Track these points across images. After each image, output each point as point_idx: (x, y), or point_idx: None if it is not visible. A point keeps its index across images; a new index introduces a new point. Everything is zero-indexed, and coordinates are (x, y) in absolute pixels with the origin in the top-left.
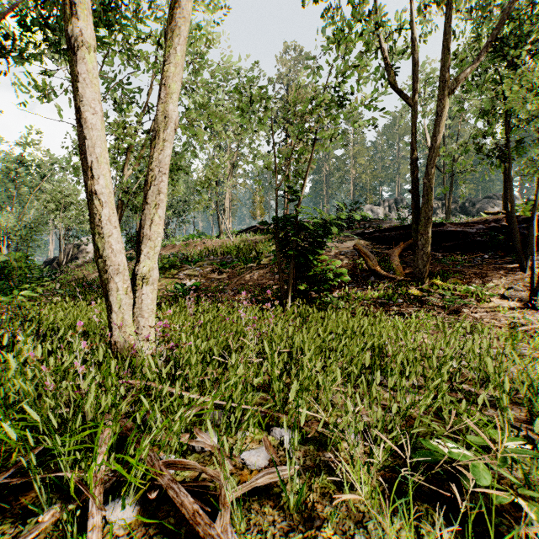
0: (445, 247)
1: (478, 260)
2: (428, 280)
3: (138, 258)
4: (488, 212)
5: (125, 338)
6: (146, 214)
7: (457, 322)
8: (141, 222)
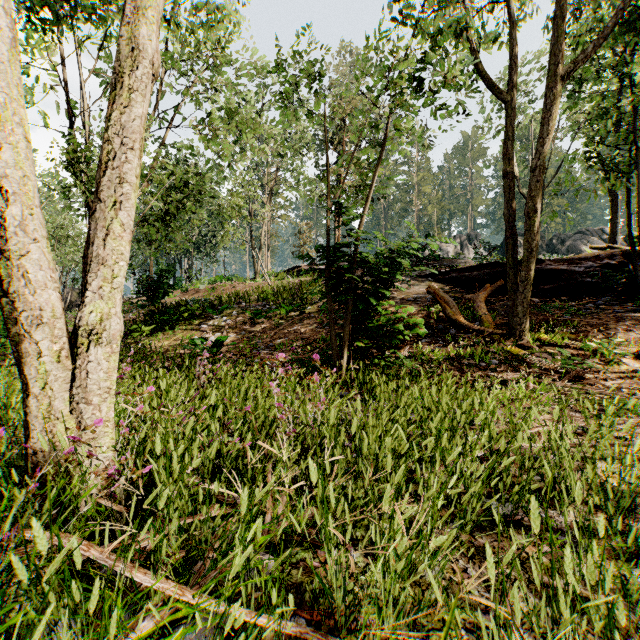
0: (543, 290)
1: (591, 307)
2: (529, 333)
3: (82, 298)
4: (594, 247)
5: (53, 442)
6: (97, 219)
7: (583, 393)
8: (90, 234)
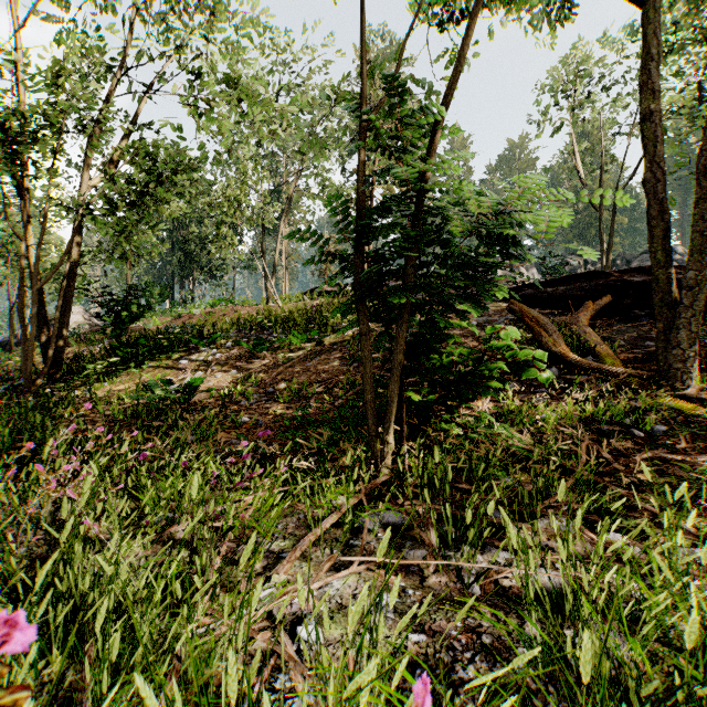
0: None
1: None
2: (695, 375)
3: None
4: None
5: None
6: None
7: None
8: None
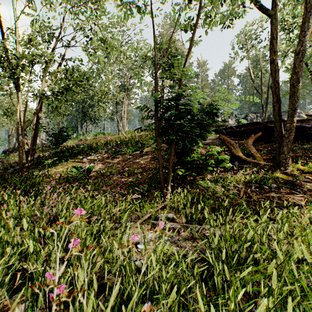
0: None
1: None
2: (290, 164)
3: None
4: (308, 114)
5: None
6: None
7: None
8: None
